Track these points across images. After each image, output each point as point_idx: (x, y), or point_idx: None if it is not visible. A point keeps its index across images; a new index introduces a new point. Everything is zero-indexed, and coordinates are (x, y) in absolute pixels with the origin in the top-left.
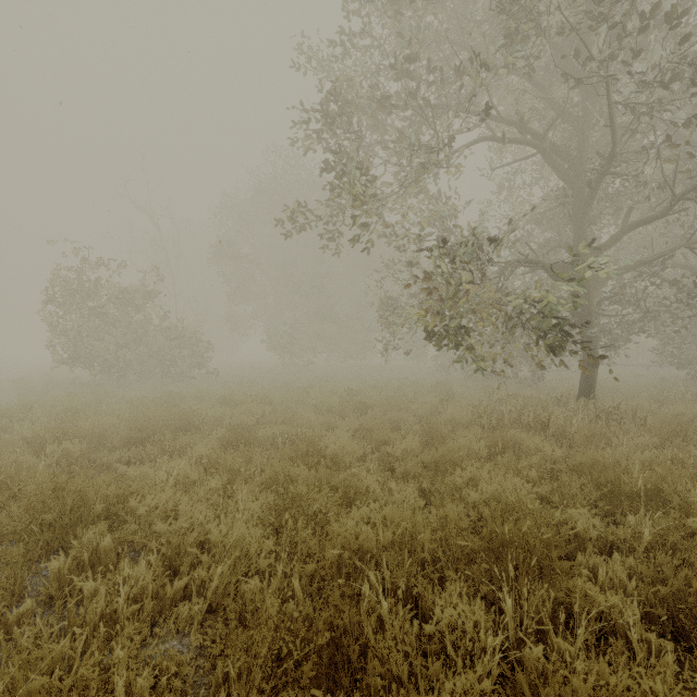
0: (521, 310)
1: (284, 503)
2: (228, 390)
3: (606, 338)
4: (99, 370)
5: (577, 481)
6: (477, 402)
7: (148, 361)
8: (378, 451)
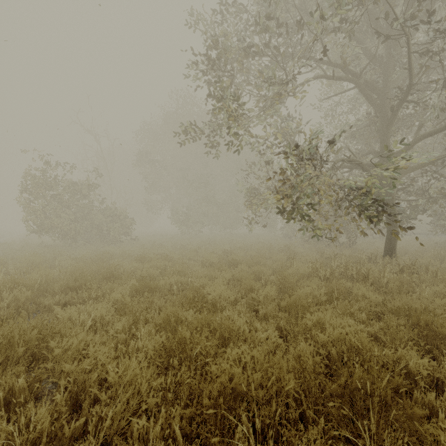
0: (347, 195)
1: (173, 344)
2: (143, 250)
3: (399, 215)
4: (58, 237)
5: (396, 322)
6: (312, 259)
7: (91, 230)
8: (245, 296)
